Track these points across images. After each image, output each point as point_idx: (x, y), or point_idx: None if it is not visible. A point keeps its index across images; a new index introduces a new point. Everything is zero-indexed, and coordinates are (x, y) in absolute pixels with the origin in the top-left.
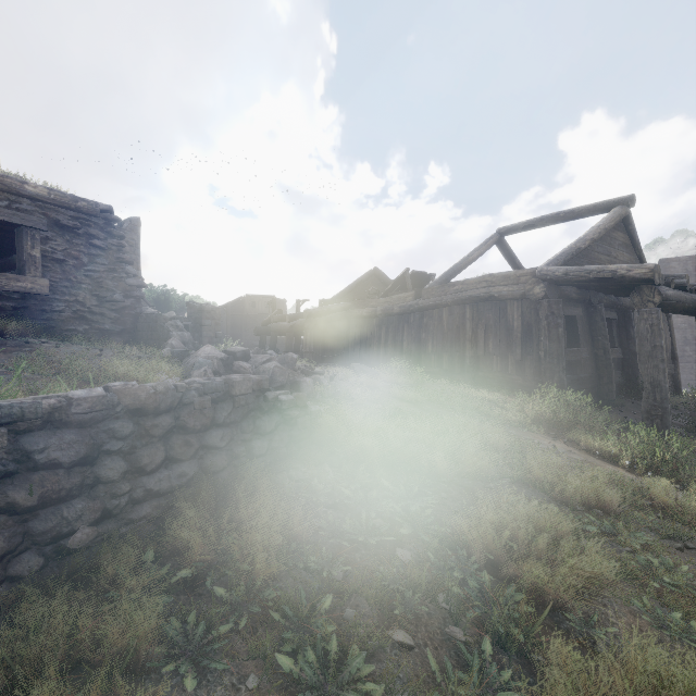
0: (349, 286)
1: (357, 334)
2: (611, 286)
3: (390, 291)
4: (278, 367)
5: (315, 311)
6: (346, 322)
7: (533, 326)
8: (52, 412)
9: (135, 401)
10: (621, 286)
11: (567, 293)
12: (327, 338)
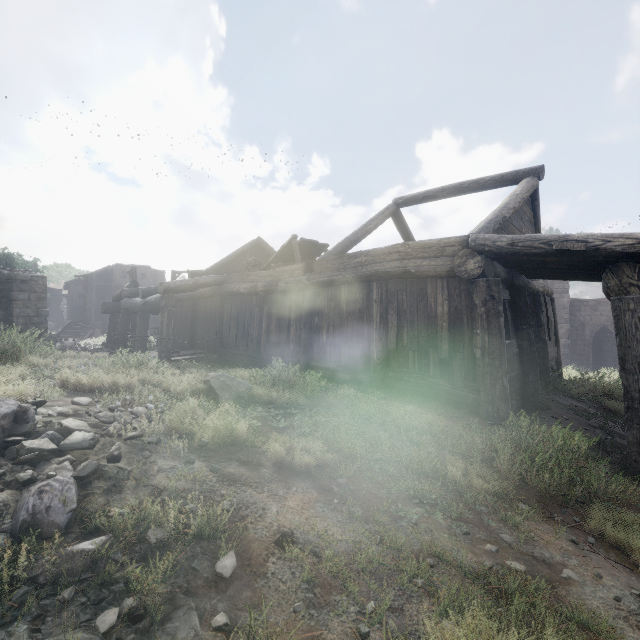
0: (228, 257)
1: (233, 315)
2: (553, 264)
3: (275, 263)
4: None
5: (176, 285)
6: (219, 299)
7: (464, 314)
8: None
9: None
10: (566, 264)
11: (499, 270)
12: (197, 318)
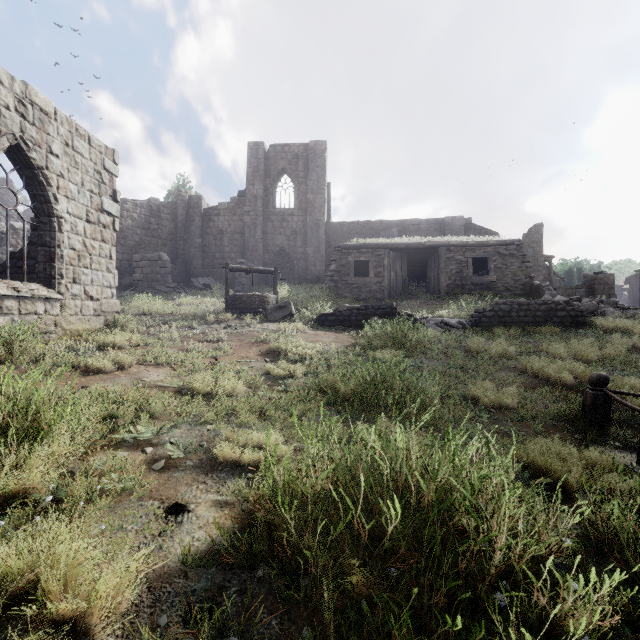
0: None
1: None
2: None
3: None
4: (592, 303)
5: None
6: None
7: None
8: (504, 302)
9: (518, 302)
10: None
11: None
12: None
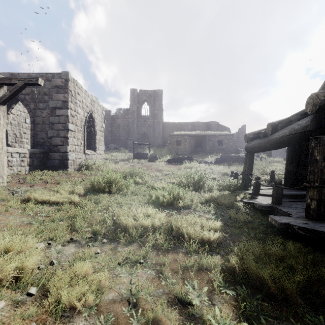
0: None
1: None
2: None
3: None
4: None
5: None
6: None
7: None
8: (224, 156)
9: (228, 156)
10: None
11: None
12: None
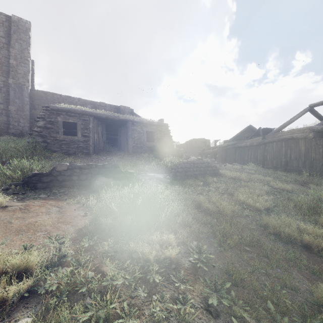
0: (237, 134)
1: (239, 153)
2: None
3: (253, 136)
4: (210, 161)
5: (222, 145)
6: (234, 149)
7: (309, 149)
8: (187, 162)
9: (193, 162)
10: None
11: None
12: (227, 155)
